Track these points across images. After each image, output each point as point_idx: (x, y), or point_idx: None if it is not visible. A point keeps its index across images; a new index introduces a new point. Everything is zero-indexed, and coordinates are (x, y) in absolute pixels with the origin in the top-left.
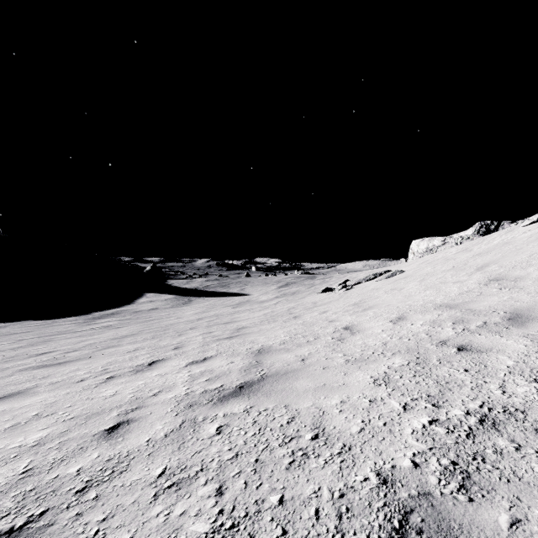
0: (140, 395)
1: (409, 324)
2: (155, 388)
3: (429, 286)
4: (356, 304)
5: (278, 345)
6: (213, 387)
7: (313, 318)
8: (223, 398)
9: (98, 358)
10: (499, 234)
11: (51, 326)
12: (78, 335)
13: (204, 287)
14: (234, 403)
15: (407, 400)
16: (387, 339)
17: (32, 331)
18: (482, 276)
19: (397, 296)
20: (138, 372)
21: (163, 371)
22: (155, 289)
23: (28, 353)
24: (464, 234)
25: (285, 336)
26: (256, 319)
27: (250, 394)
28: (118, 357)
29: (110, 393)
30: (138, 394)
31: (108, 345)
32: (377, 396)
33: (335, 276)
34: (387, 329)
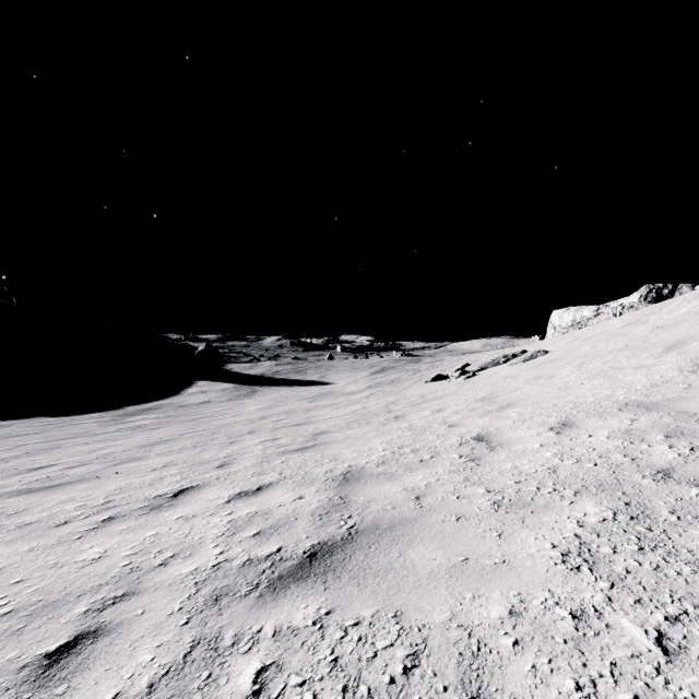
0: (140, 563)
1: (585, 434)
2: (169, 548)
3: (595, 373)
4: (485, 399)
5: (375, 465)
6: (265, 551)
7: (423, 419)
8: (277, 581)
9: (108, 479)
10: (685, 299)
11: (67, 426)
12: (97, 440)
13: (273, 374)
14: (298, 597)
15: (657, 620)
16: (555, 461)
17: (40, 433)
18: (681, 358)
19: (546, 388)
20: (152, 511)
21: (191, 511)
22: (209, 376)
23: (18, 467)
24: (625, 302)
25: (384, 450)
26: (341, 420)
27: (328, 576)
28: (136, 479)
29: (94, 555)
30: (137, 560)
31: (131, 456)
32: (583, 601)
33: (448, 358)
34: (549, 444)
